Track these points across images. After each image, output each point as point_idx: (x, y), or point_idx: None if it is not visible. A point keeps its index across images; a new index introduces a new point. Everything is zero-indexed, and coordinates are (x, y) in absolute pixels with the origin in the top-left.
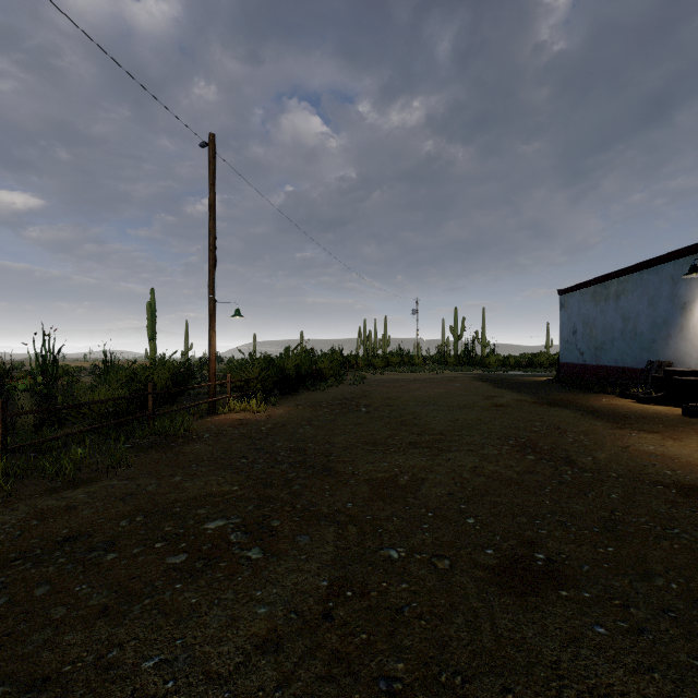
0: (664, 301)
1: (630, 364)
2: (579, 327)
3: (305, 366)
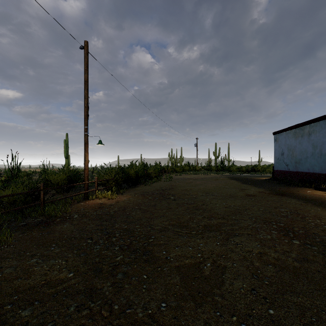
0: None
1: (318, 171)
2: (285, 151)
3: (140, 172)
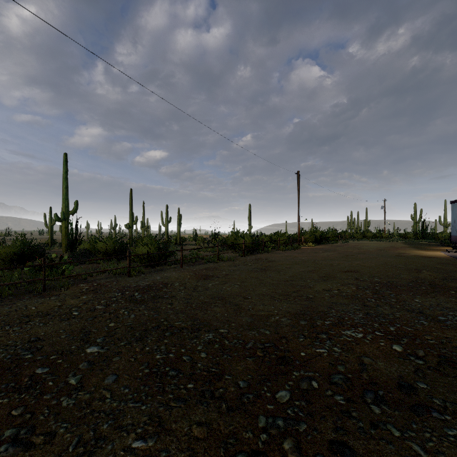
0: None
1: None
2: (455, 219)
3: (323, 235)
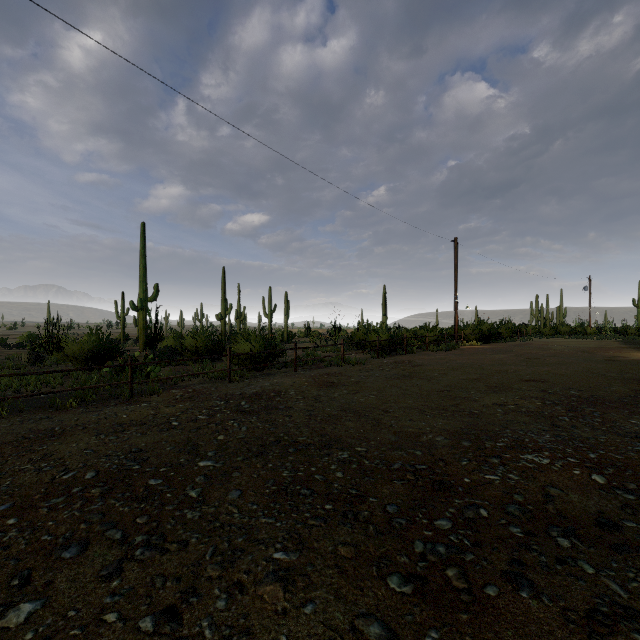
0: None
1: None
2: None
3: (493, 330)
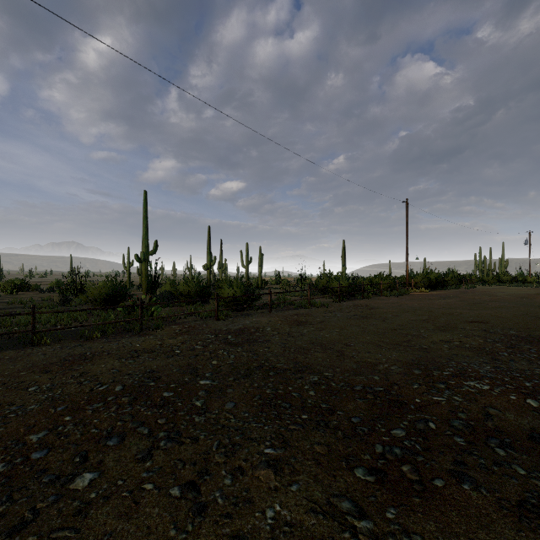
0: None
1: None
2: None
3: (440, 278)
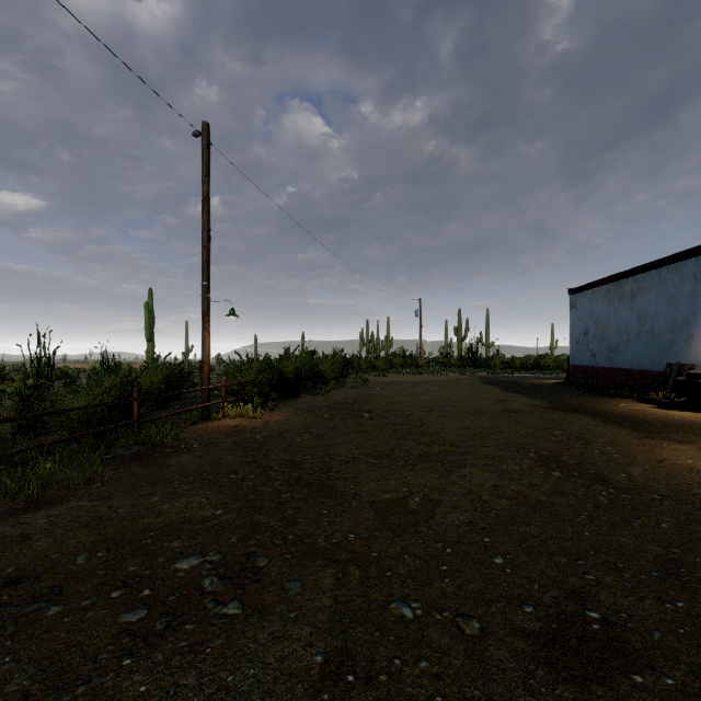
0: (685, 300)
1: (647, 367)
2: (591, 328)
3: (306, 369)
